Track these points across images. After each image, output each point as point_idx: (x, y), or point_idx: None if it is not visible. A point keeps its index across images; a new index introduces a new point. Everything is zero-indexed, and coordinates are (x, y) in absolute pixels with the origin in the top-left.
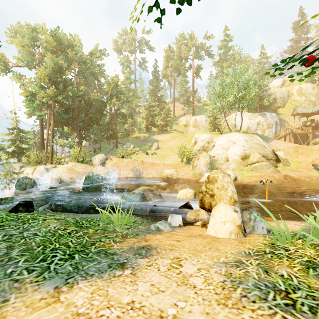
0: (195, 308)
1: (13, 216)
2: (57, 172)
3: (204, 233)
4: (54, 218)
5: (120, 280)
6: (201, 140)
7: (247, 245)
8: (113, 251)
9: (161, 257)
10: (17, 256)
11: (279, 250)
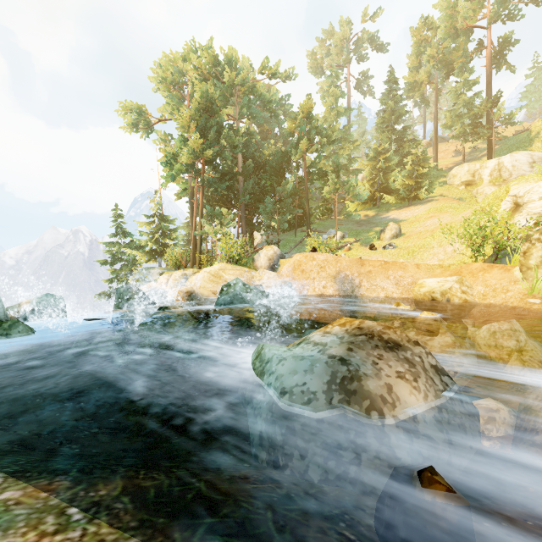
0: None
1: None
2: (195, 280)
3: None
4: None
5: None
6: (541, 197)
7: None
8: None
9: None
10: None
11: None
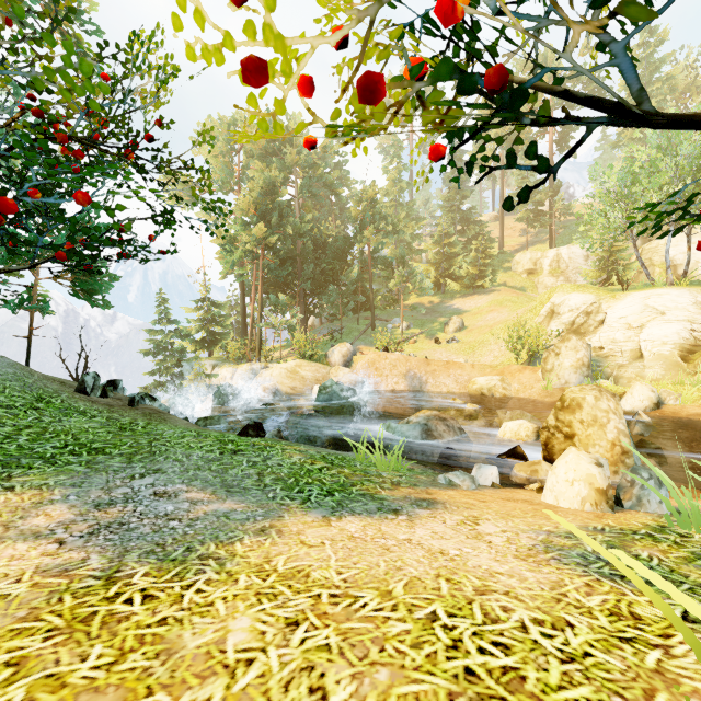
0: (483, 555)
1: (246, 440)
2: (270, 376)
3: (536, 499)
4: (294, 448)
5: (394, 522)
6: (568, 309)
7: (607, 522)
8: (382, 497)
9: (450, 512)
10: (271, 484)
11: (667, 534)
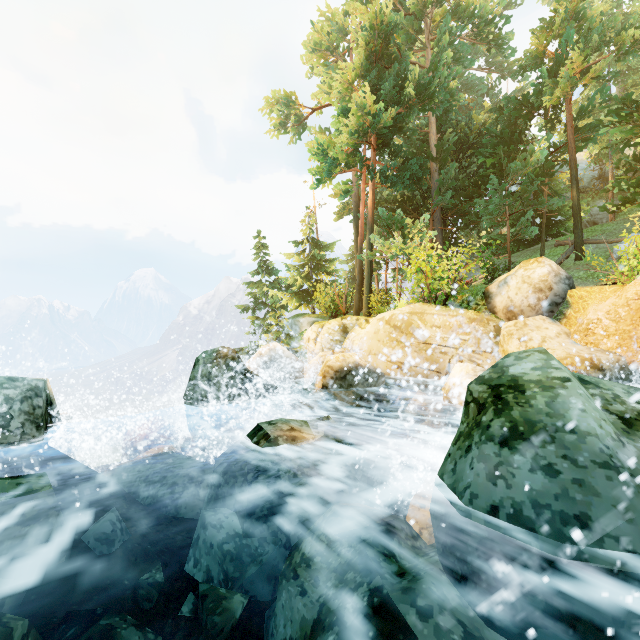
0: None
1: None
2: (359, 338)
3: None
4: None
5: None
6: None
7: None
8: None
9: None
10: None
11: None
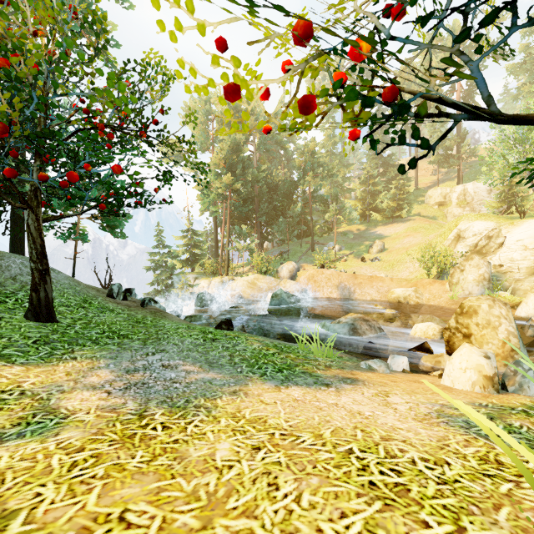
0: (390, 416)
1: (221, 332)
2: (235, 286)
3: (437, 382)
4: (254, 339)
5: (326, 392)
6: (472, 234)
7: (491, 400)
8: (317, 375)
9: (367, 387)
10: (239, 362)
11: None
